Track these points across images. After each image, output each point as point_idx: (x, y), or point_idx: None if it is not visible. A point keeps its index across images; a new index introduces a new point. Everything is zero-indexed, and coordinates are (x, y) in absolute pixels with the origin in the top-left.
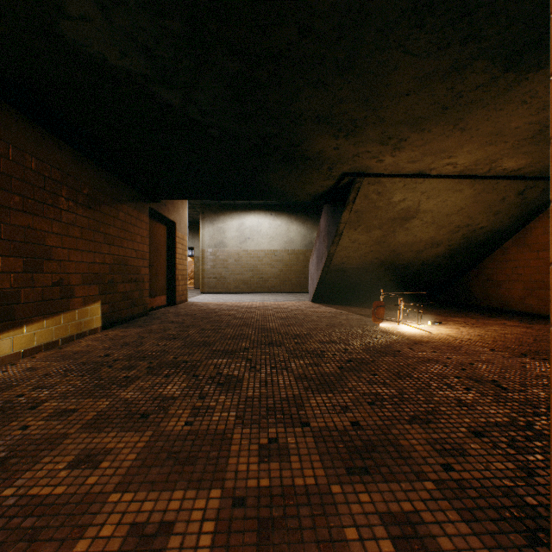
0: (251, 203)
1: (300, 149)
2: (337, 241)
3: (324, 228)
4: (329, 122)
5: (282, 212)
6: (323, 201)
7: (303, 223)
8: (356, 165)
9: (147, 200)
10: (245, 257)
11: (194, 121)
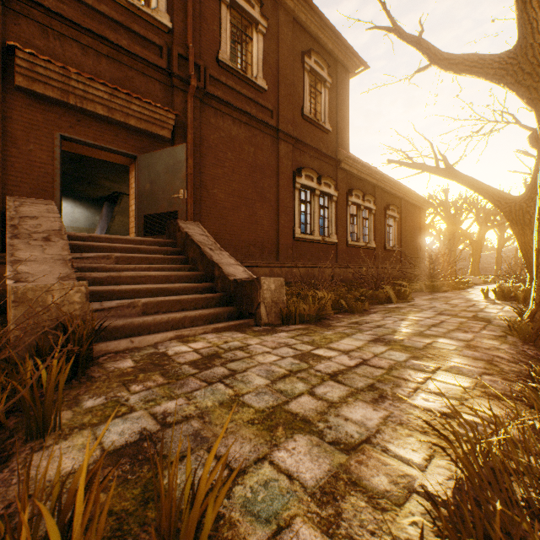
0: None
1: (96, 182)
2: (113, 220)
3: (106, 214)
4: (108, 179)
5: (68, 198)
6: (105, 200)
7: (87, 208)
8: (121, 190)
9: None
10: None
11: None
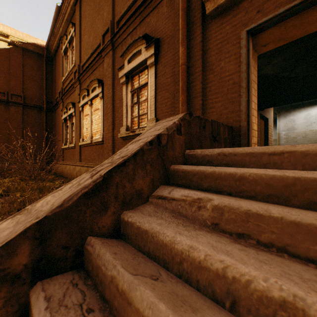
0: (315, 100)
1: None
2: None
3: None
4: None
5: None
6: None
7: None
8: None
9: (258, 110)
10: (310, 134)
11: (291, 77)
